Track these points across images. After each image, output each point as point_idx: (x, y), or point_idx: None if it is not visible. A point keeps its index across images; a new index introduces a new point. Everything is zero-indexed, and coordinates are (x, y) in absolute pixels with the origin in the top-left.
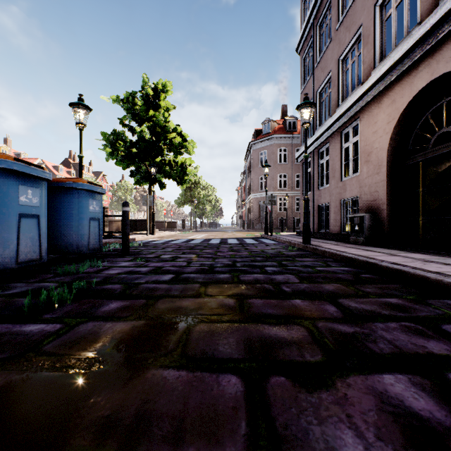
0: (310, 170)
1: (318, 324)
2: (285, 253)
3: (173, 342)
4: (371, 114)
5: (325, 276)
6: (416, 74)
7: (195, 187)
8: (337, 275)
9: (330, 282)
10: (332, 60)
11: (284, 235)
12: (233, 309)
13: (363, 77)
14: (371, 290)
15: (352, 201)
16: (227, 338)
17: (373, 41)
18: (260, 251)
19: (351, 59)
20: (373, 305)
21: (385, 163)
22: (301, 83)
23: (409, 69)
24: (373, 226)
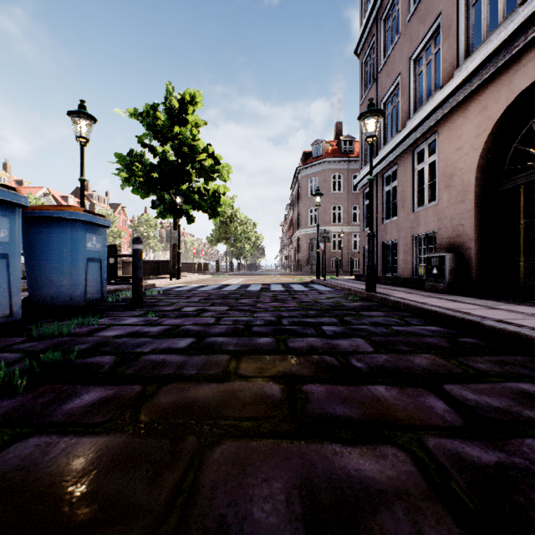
0: None
1: (427, 442)
2: (345, 304)
3: (166, 494)
4: (453, 126)
5: (409, 341)
6: (517, 70)
7: (231, 222)
8: (424, 338)
9: (419, 351)
10: (401, 61)
11: (340, 279)
12: (279, 406)
13: (443, 80)
14: (485, 367)
15: (428, 237)
16: (270, 481)
17: (456, 32)
18: (312, 301)
19: (427, 58)
20: (502, 397)
21: (472, 187)
22: (360, 92)
23: (506, 64)
24: (456, 269)
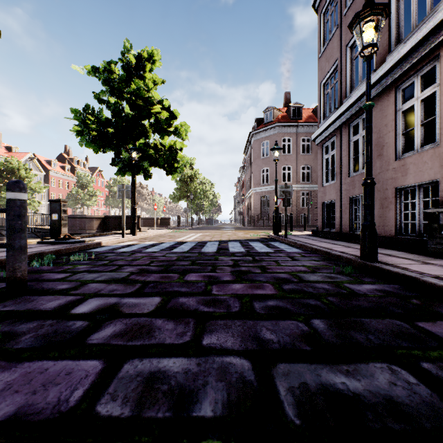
0: (334, 153)
1: None
2: (352, 288)
3: None
4: None
5: None
6: None
7: (191, 181)
8: None
9: None
10: None
11: (298, 235)
12: None
13: None
14: None
15: (420, 188)
16: None
17: None
18: (294, 278)
19: None
20: None
21: None
22: (319, 45)
23: None
24: None
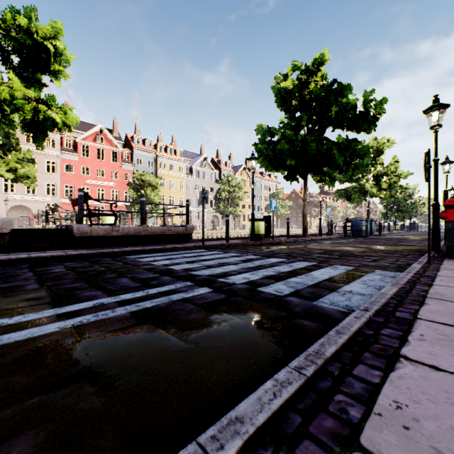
0: None
1: None
2: None
3: None
4: None
5: None
6: None
7: None
8: None
9: None
10: None
11: None
12: None
13: None
14: None
15: None
16: None
17: None
18: None
19: None
20: None
21: None
22: None
23: None
24: None
